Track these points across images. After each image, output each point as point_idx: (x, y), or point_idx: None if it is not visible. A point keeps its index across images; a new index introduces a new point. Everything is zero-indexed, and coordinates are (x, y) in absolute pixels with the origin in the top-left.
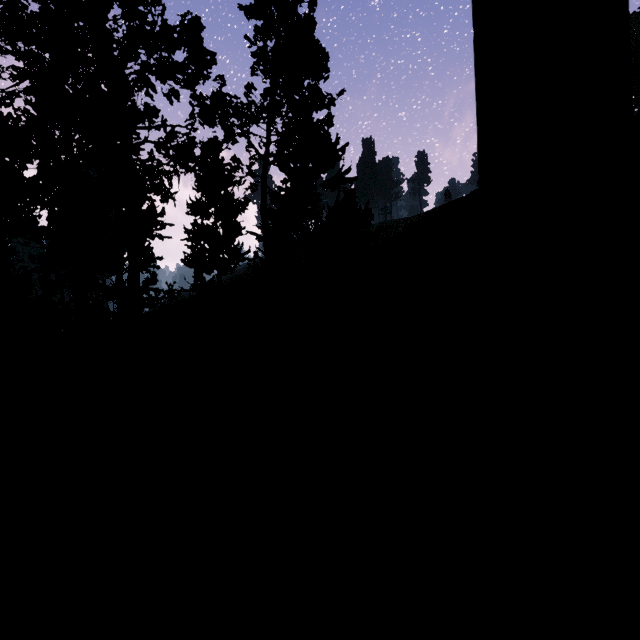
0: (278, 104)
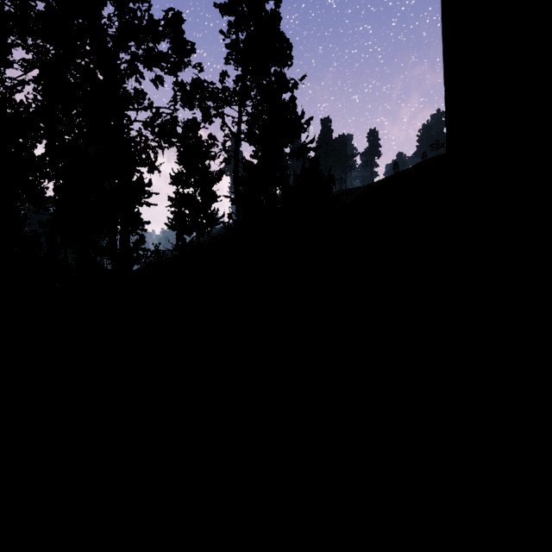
0: (248, 88)
